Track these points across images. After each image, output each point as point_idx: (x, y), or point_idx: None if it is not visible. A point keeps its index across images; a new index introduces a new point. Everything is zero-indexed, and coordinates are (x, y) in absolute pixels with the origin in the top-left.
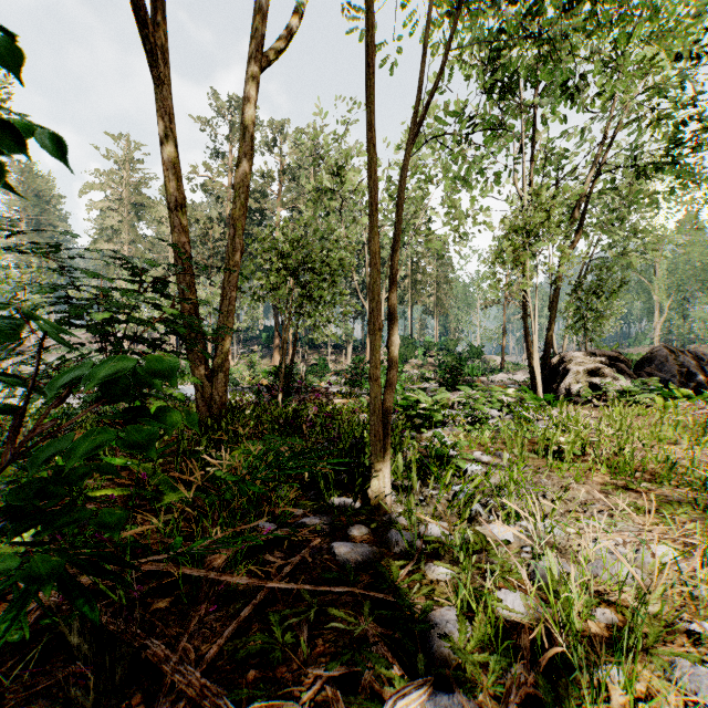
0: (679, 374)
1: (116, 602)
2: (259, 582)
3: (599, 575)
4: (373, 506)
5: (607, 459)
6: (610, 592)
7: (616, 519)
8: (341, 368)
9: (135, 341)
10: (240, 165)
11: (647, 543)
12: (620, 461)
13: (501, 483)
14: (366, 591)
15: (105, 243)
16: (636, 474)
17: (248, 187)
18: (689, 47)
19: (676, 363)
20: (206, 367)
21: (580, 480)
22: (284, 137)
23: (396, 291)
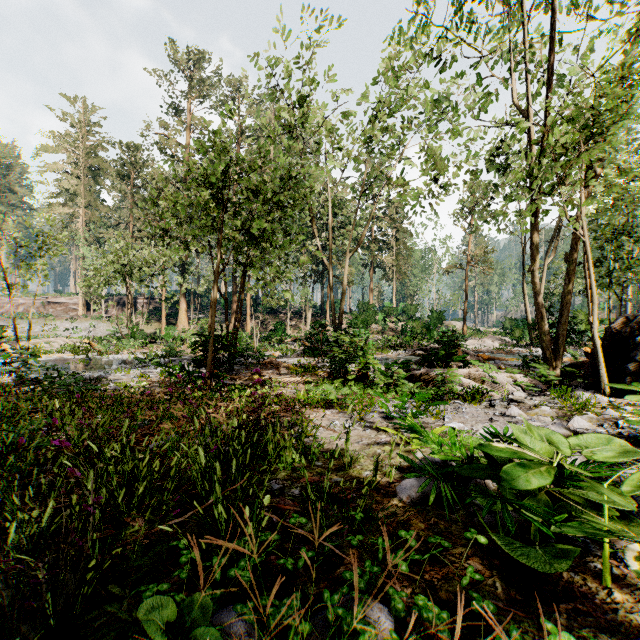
0: None
1: None
2: None
3: None
4: None
5: None
6: None
7: None
8: (300, 334)
9: None
10: None
11: None
12: None
13: None
14: None
15: (60, 207)
16: None
17: None
18: None
19: None
20: None
21: None
22: (242, 96)
23: None
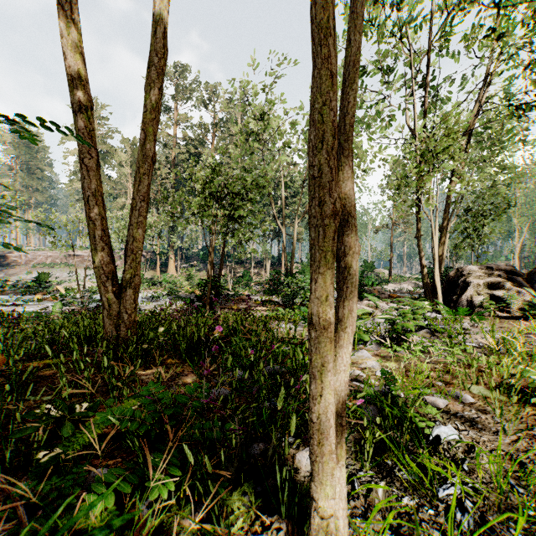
0: None
1: None
2: None
3: None
4: None
5: None
6: None
7: None
8: (261, 279)
9: None
10: (150, 65)
11: None
12: None
13: (504, 472)
14: None
15: (78, 182)
16: None
17: (159, 90)
18: None
19: None
20: (113, 283)
21: None
22: (217, 97)
23: (351, 155)
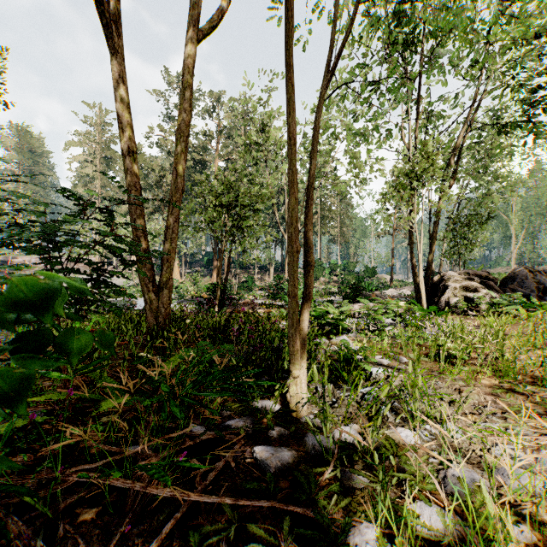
0: (537, 290)
1: (46, 512)
2: (182, 495)
3: (506, 484)
4: (291, 409)
5: (490, 363)
6: (520, 503)
7: (510, 422)
8: (265, 285)
9: (79, 262)
10: (181, 118)
11: (545, 449)
12: (502, 365)
13: (402, 386)
14: (286, 505)
15: (83, 188)
16: (517, 376)
17: (188, 137)
18: (545, 26)
19: (534, 281)
20: (153, 284)
21: (470, 383)
22: (221, 105)
23: (311, 218)
